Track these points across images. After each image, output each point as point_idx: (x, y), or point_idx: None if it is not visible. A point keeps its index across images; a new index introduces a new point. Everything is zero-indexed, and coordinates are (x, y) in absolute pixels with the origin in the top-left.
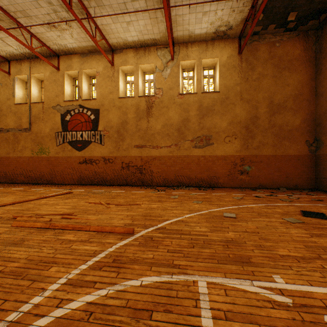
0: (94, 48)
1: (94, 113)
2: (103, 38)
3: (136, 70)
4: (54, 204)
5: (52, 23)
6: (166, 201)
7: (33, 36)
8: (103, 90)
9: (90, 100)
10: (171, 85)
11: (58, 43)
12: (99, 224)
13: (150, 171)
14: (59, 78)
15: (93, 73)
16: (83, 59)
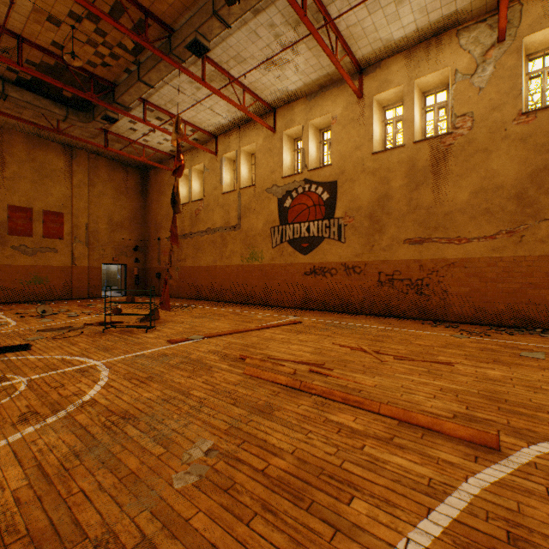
0: (328, 78)
1: (327, 190)
2: (347, 52)
3: (407, 93)
4: (284, 341)
5: (272, 57)
6: (515, 363)
7: (246, 89)
8: (344, 147)
9: (320, 168)
10: (496, 99)
11: (276, 89)
12: (389, 400)
13: (440, 290)
14: (274, 144)
15: (325, 122)
16: (309, 103)
